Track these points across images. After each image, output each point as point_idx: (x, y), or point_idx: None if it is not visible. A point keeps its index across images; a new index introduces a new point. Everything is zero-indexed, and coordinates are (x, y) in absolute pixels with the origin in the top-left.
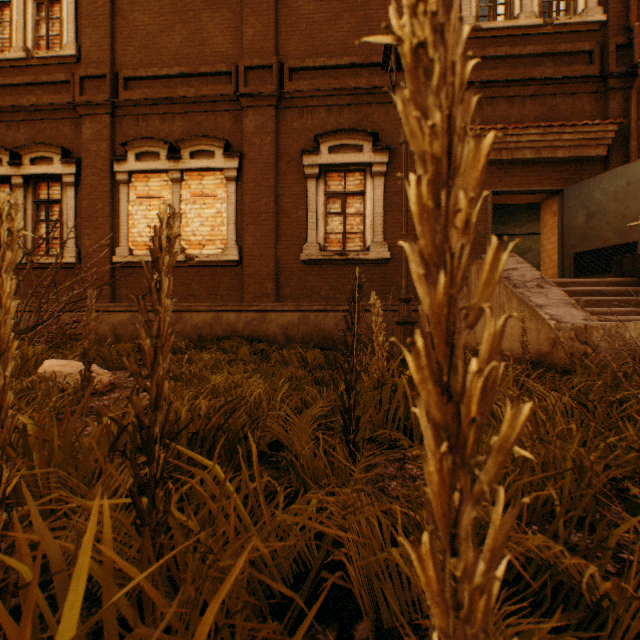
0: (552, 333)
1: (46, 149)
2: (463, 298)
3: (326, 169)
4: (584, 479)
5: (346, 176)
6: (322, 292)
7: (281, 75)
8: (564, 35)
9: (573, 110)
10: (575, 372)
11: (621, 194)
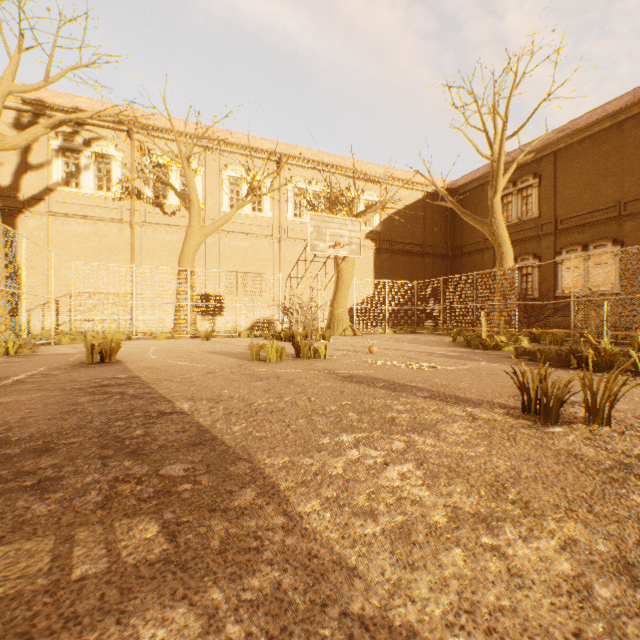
0: None
1: (526, 255)
2: None
3: None
4: None
5: None
6: None
7: None
8: None
9: None
10: None
11: None
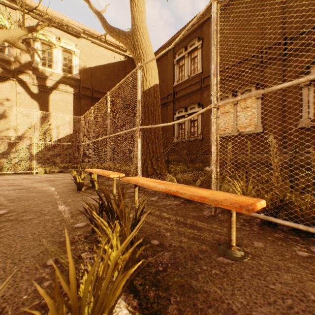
0: None
1: (193, 104)
2: None
3: (314, 79)
4: None
5: None
6: (311, 143)
7: (285, 43)
8: None
9: None
10: None
11: None
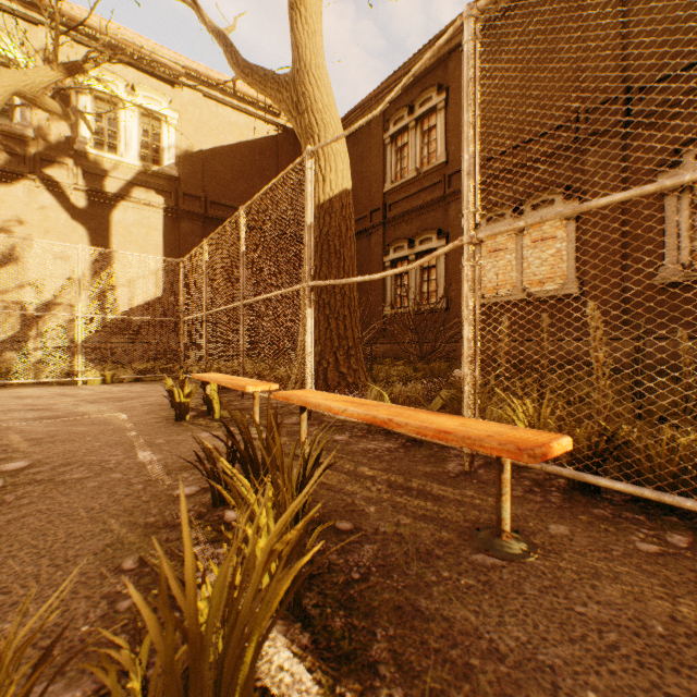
0: None
1: (427, 233)
2: None
3: None
4: None
5: None
6: (685, 317)
7: (628, 99)
8: None
9: None
10: None
11: None
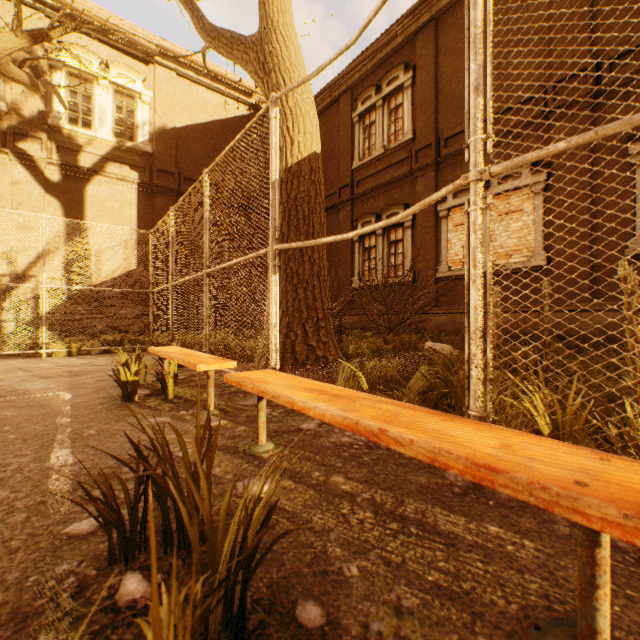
0: None
1: (394, 208)
2: None
3: None
4: None
5: None
6: None
7: (597, 71)
8: None
9: None
10: None
11: None
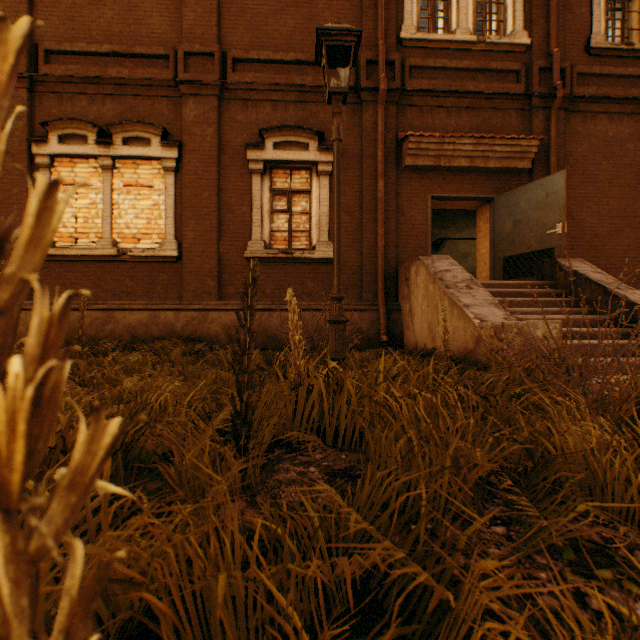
0: (476, 331)
1: None
2: (404, 298)
3: (271, 165)
4: (460, 475)
5: (292, 174)
6: (267, 291)
7: (224, 65)
8: (495, 54)
9: (503, 124)
10: (491, 368)
11: (542, 204)
